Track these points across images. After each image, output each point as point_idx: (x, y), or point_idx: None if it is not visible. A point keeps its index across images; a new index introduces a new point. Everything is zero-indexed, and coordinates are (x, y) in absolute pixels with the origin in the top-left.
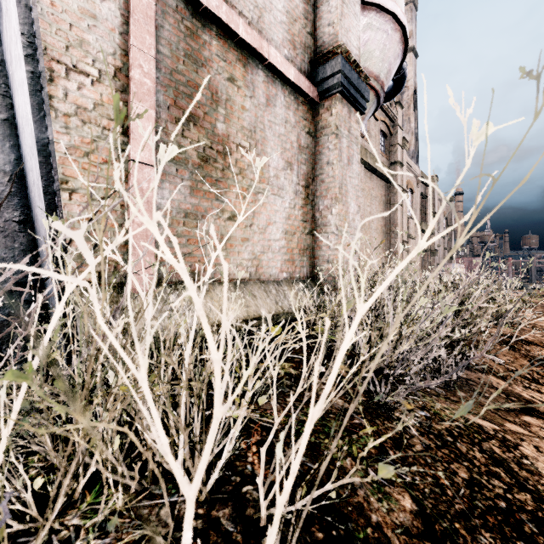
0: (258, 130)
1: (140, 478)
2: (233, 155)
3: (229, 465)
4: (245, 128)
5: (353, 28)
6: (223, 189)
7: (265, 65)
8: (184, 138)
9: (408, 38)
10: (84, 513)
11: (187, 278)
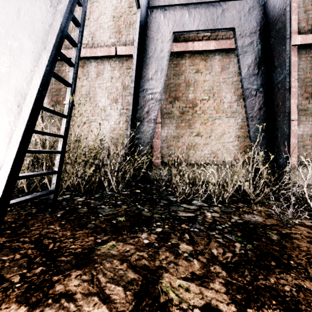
0: None
1: None
2: None
3: None
4: None
5: None
6: None
7: None
8: (309, 104)
9: None
10: None
11: None
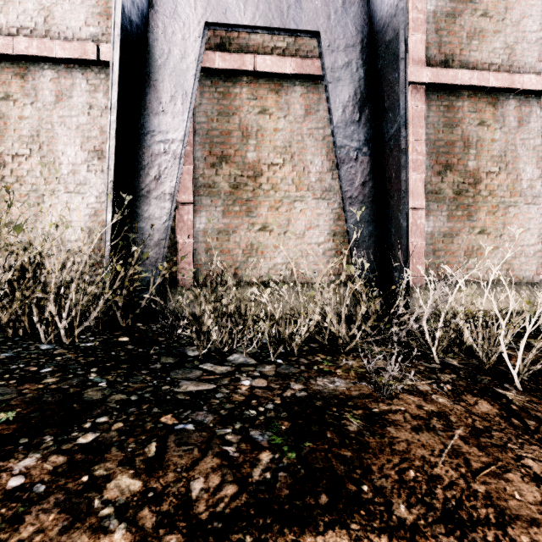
0: (509, 152)
1: (460, 352)
2: (482, 182)
3: (500, 361)
4: (494, 156)
5: None
6: (473, 211)
7: (516, 92)
8: (443, 183)
9: None
10: (443, 355)
11: (503, 281)
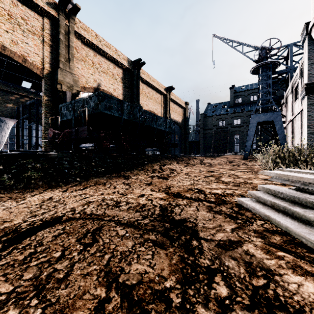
0: None
1: None
2: None
3: None
4: None
5: (306, 73)
6: None
7: None
8: (303, 130)
9: (313, 23)
10: None
11: None
